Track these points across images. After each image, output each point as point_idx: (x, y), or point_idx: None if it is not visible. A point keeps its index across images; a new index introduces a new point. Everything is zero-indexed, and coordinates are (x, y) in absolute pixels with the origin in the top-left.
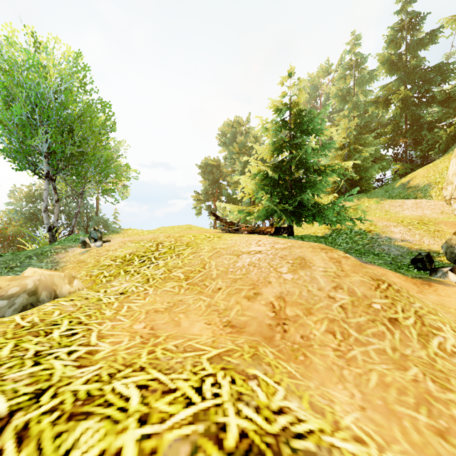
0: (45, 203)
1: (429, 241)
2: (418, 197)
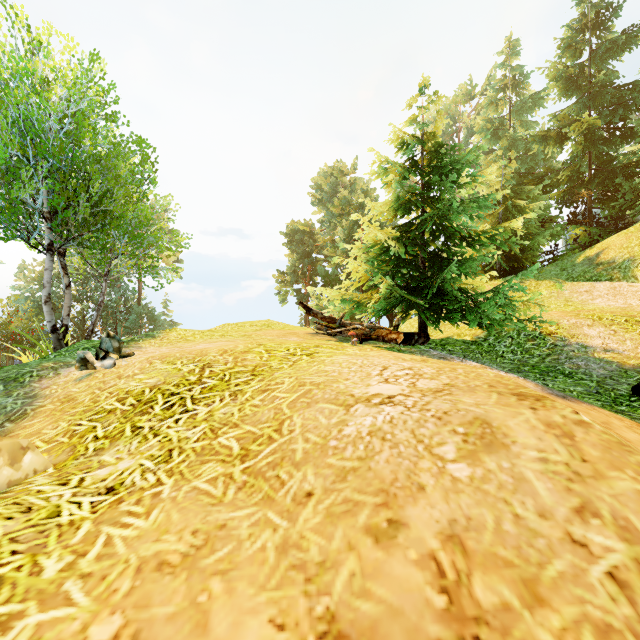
0: (46, 290)
1: None
2: (615, 278)
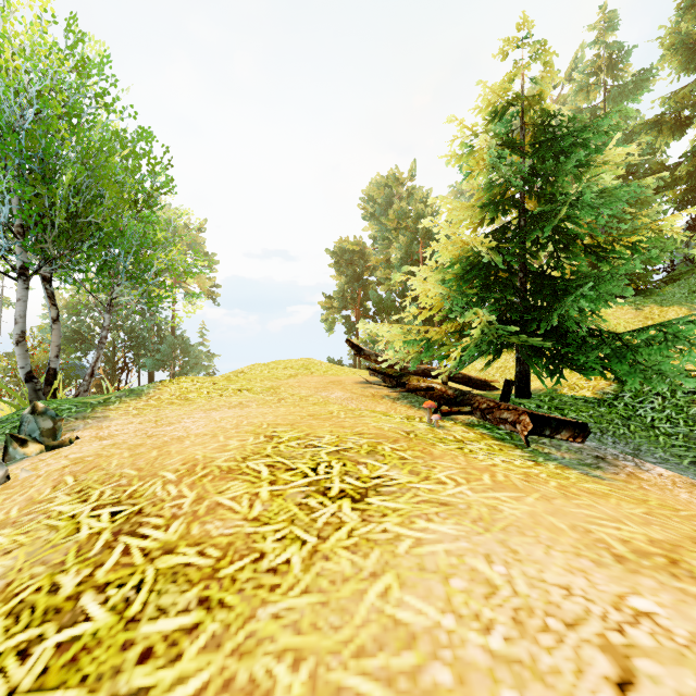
0: (18, 326)
1: None
2: None
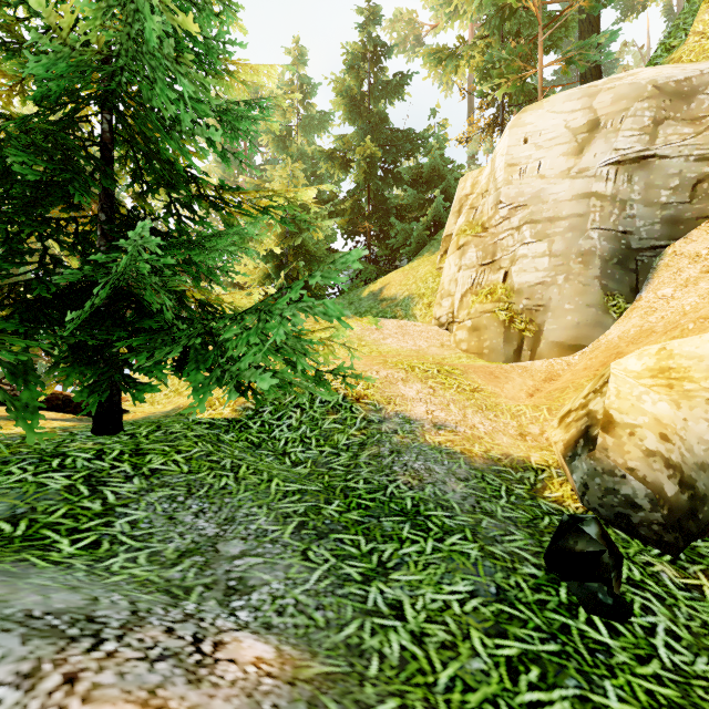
0: None
1: (483, 421)
2: (398, 315)
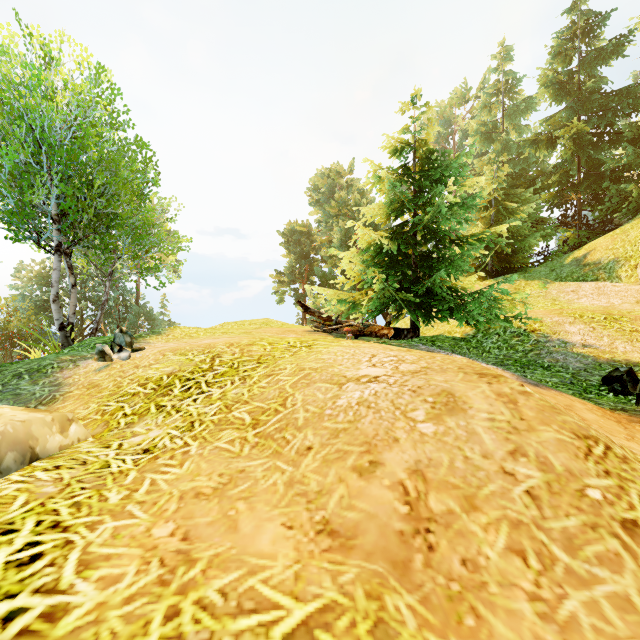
0: (54, 289)
1: (625, 346)
2: (600, 278)
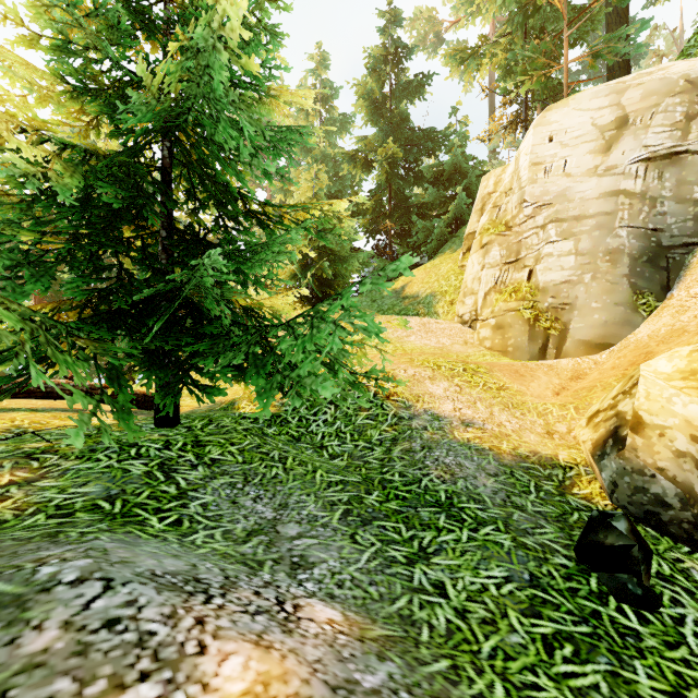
0: None
1: (509, 419)
2: (421, 313)
